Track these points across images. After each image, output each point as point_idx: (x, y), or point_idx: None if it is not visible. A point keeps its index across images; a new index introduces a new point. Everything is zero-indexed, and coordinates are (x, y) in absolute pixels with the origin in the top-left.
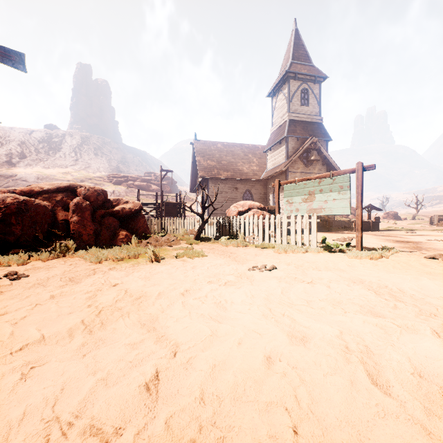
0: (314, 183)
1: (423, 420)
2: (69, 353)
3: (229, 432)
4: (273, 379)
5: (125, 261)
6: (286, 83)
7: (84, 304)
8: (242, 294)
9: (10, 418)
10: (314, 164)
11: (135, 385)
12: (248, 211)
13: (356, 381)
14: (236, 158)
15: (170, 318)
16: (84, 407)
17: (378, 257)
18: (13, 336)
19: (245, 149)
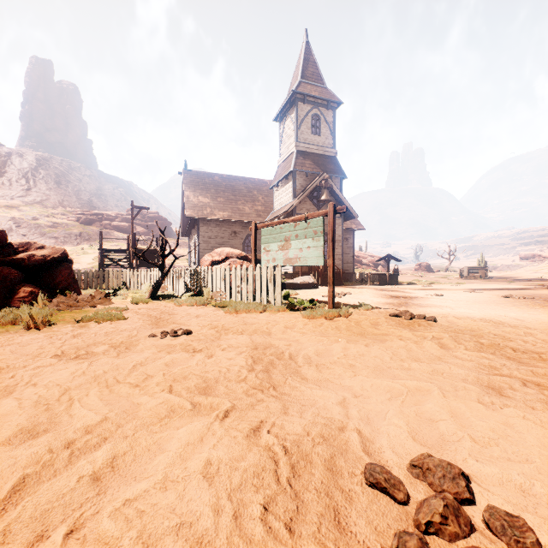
0: (290, 227)
1: None
2: None
3: None
4: None
5: None
6: (294, 106)
7: None
8: (68, 371)
9: None
10: (327, 205)
11: None
12: (225, 261)
13: None
14: (237, 194)
15: None
16: None
17: (337, 315)
18: None
19: (249, 184)
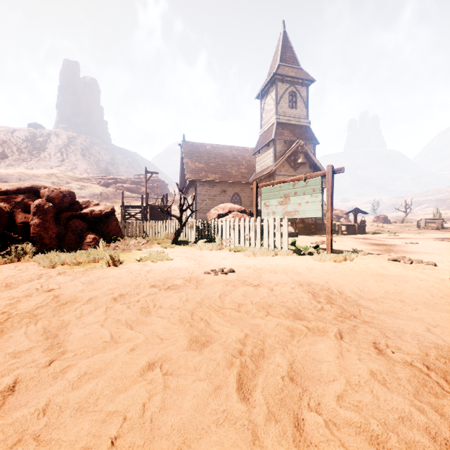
0: (289, 186)
1: (260, 425)
2: None
3: (47, 445)
4: (136, 387)
5: (81, 266)
6: (273, 85)
7: None
8: (176, 298)
9: None
10: (302, 167)
11: None
12: (228, 214)
13: (223, 386)
14: (225, 160)
15: (81, 324)
16: None
17: (343, 259)
18: None
19: (234, 151)
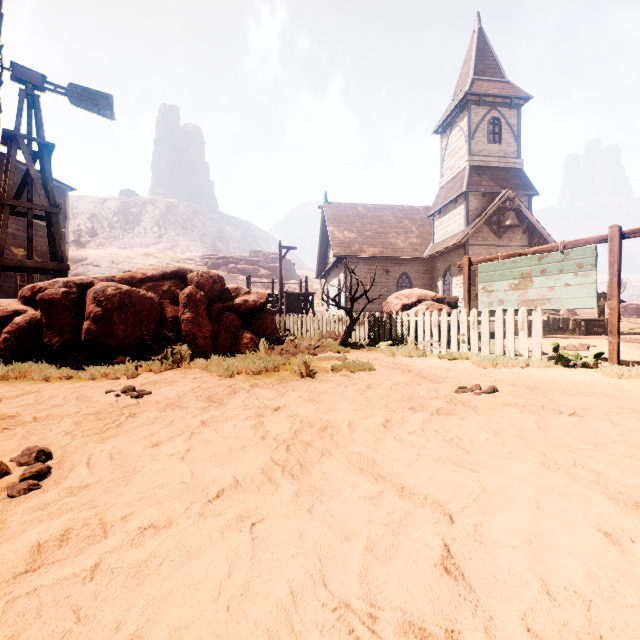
0: (531, 261)
1: None
2: (286, 506)
3: None
4: None
5: (265, 376)
6: (464, 111)
7: (254, 434)
8: (479, 429)
9: (277, 598)
10: (510, 232)
11: (428, 564)
12: (416, 304)
13: None
14: (385, 226)
15: (394, 460)
16: (368, 591)
17: None
18: (194, 477)
19: (398, 213)
